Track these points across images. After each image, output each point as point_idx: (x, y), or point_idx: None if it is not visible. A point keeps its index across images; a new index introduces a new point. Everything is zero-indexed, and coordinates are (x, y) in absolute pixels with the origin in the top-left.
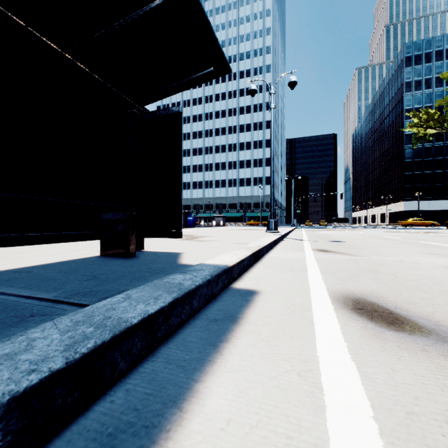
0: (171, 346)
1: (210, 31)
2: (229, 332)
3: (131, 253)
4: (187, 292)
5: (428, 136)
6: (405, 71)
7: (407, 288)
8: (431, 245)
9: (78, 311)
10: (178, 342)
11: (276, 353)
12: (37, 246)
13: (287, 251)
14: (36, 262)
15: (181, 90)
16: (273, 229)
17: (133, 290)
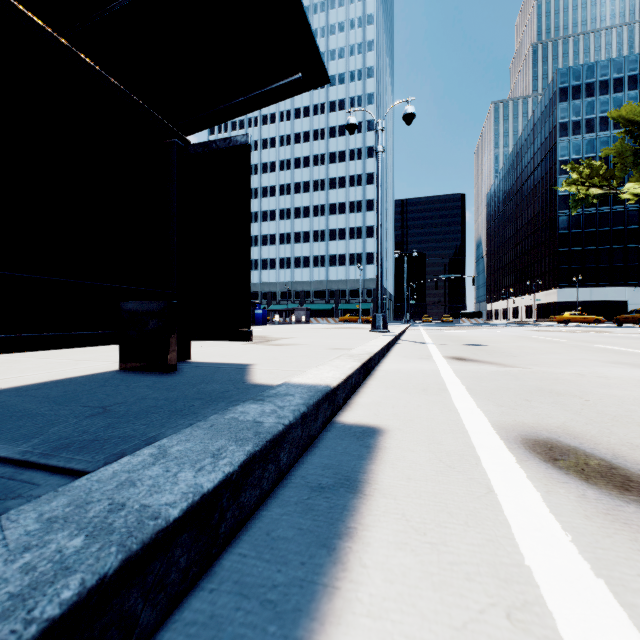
0: (245, 552)
1: (299, 10)
2: (350, 513)
3: (170, 366)
4: (270, 440)
5: (591, 198)
6: (559, 108)
7: (614, 419)
8: (610, 350)
9: (59, 491)
10: (258, 541)
11: (449, 563)
12: (19, 354)
13: (408, 360)
14: (9, 382)
15: (250, 110)
16: (381, 327)
17: (172, 437)
